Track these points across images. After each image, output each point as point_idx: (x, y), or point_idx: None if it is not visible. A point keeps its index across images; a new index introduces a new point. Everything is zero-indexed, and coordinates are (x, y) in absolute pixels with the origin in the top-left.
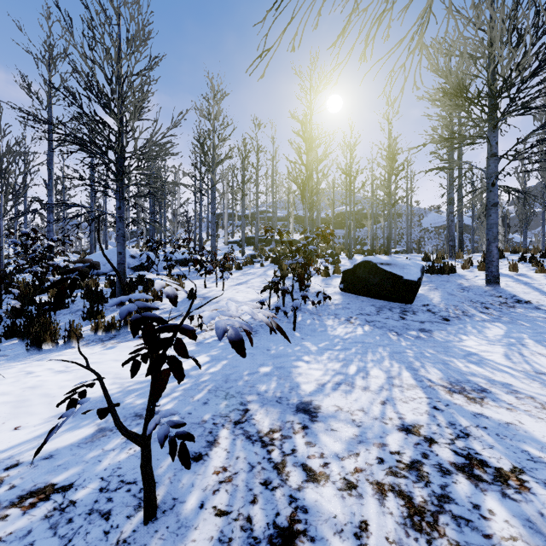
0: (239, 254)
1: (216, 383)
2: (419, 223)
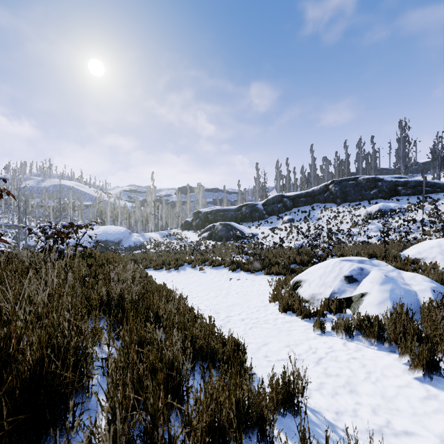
0: None
1: None
2: None
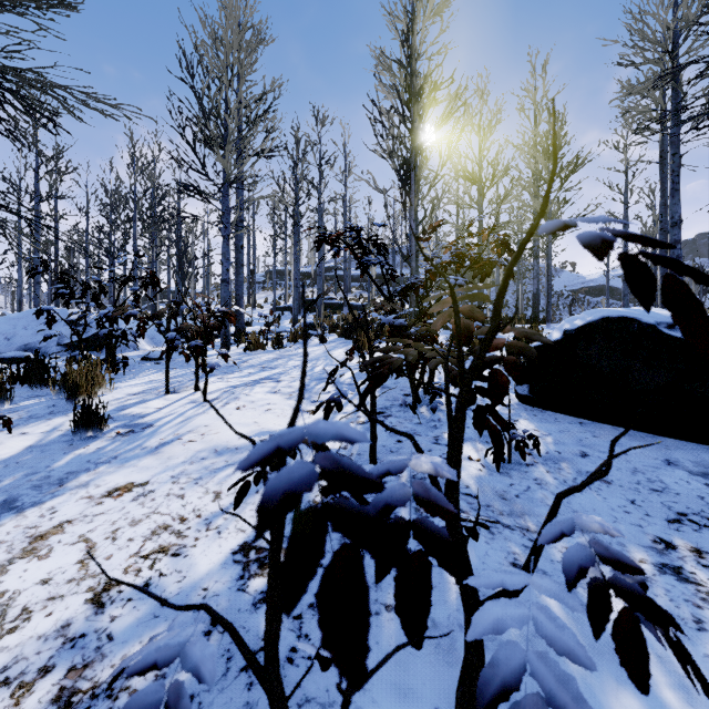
0: (290, 324)
1: None
2: None
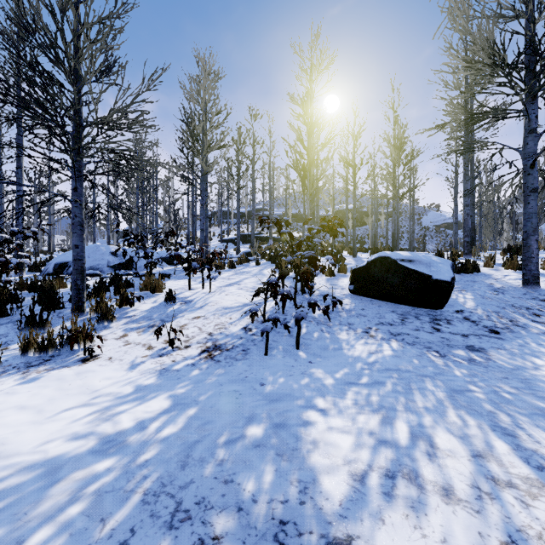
0: (234, 252)
1: (164, 469)
2: (419, 221)
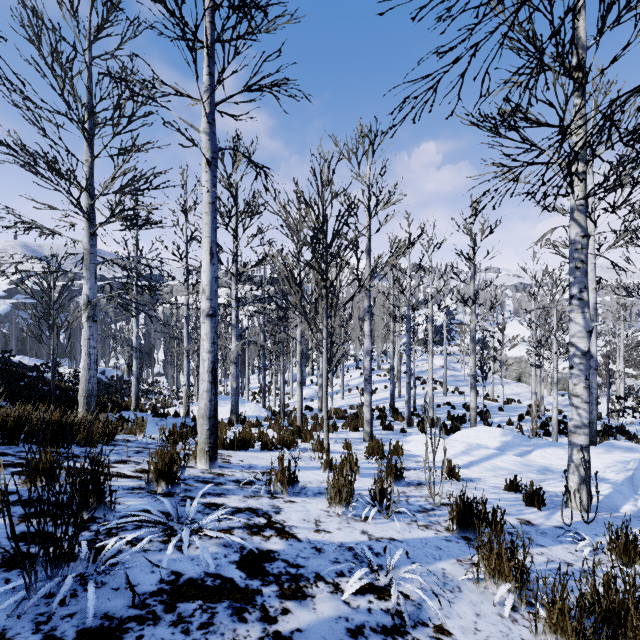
0: None
1: None
2: None
